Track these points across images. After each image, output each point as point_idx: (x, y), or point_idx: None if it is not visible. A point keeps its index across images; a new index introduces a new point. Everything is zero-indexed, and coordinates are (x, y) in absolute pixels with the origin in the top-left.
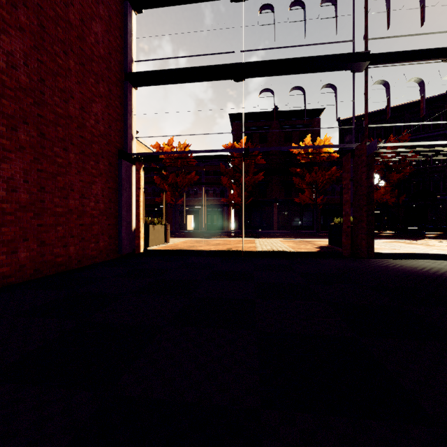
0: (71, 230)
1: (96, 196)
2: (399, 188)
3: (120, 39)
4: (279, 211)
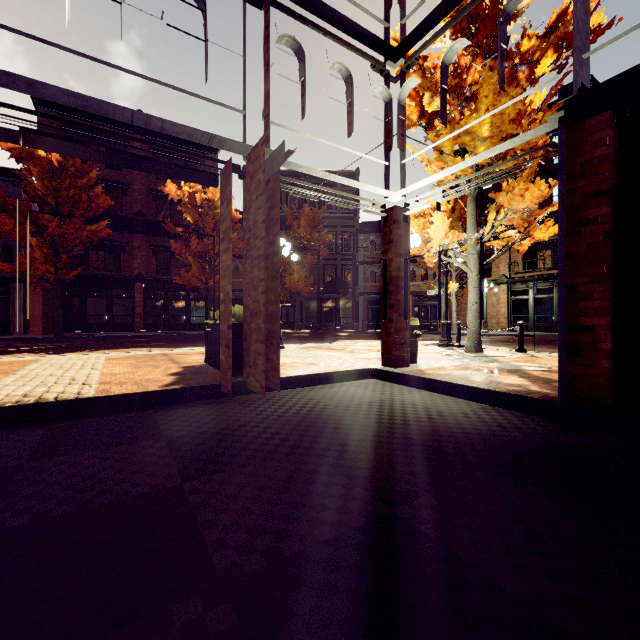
0: None
1: None
2: (314, 275)
3: None
4: (146, 298)
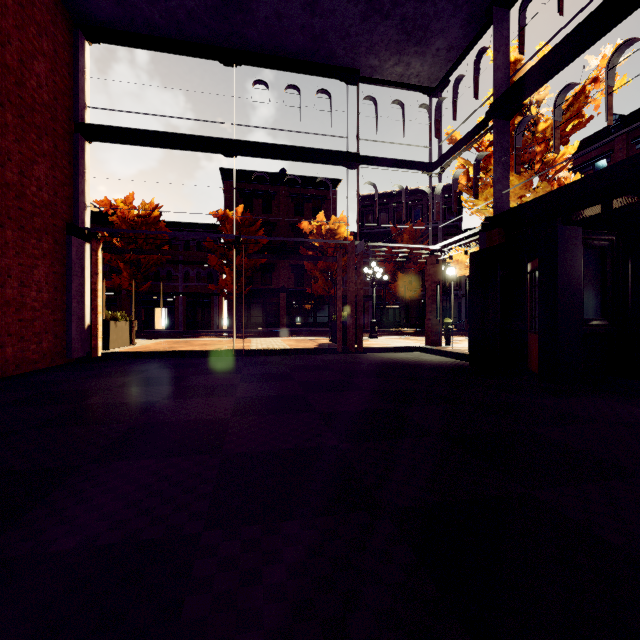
0: (8, 327)
1: (38, 284)
2: (418, 280)
3: (68, 78)
4: (287, 303)
